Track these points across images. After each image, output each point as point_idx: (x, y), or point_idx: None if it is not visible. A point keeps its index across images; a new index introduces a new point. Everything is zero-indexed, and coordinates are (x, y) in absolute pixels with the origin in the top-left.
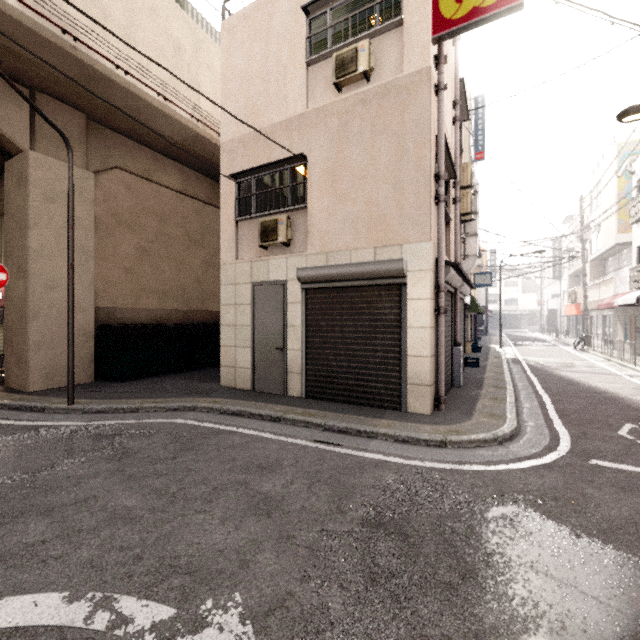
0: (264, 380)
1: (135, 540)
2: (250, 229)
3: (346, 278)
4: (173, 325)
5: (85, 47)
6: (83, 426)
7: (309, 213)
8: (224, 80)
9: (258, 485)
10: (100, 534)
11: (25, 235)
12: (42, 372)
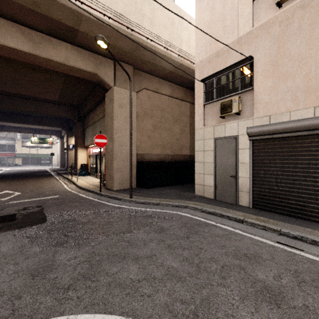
0: (222, 194)
1: (187, 297)
2: (212, 108)
3: (287, 131)
4: (167, 162)
5: (135, 33)
6: (137, 210)
7: (255, 92)
8: (197, 29)
9: (253, 272)
10: (166, 284)
11: (112, 123)
12: (118, 182)
